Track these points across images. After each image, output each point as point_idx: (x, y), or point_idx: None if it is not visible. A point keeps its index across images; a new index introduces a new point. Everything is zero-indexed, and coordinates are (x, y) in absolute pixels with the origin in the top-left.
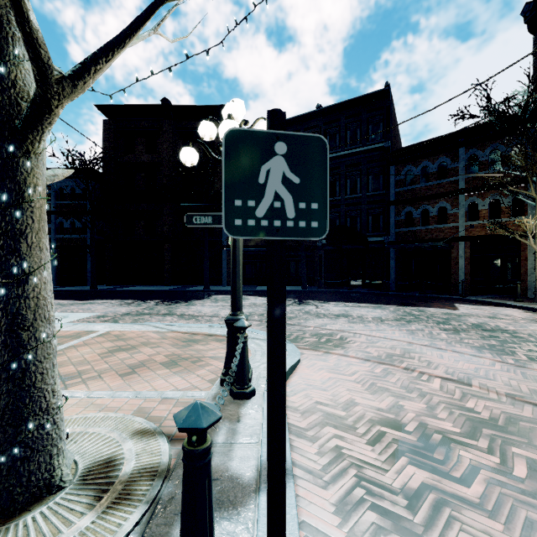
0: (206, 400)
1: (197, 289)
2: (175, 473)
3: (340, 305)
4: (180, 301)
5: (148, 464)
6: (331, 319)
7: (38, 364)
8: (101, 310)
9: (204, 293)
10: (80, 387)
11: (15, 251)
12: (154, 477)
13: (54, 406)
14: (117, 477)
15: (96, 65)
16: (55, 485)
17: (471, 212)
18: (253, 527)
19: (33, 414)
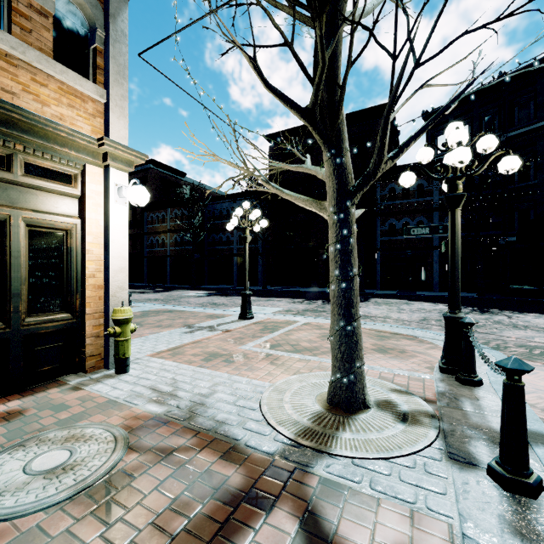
0: (435, 381)
1: None
2: (444, 419)
3: None
4: None
5: (418, 409)
6: (537, 331)
7: (357, 329)
8: (284, 306)
9: (360, 296)
10: (323, 356)
11: (349, 262)
12: (429, 416)
13: (362, 356)
14: (401, 411)
15: (407, 147)
16: (366, 404)
17: None
18: (538, 463)
19: (357, 358)
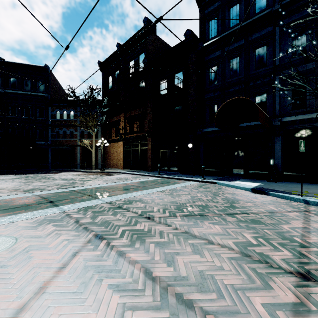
0: None
1: None
2: None
3: None
4: None
5: None
6: None
7: None
8: None
9: None
10: None
11: None
12: None
13: None
14: None
15: None
16: None
17: (82, 135)
18: None
19: None
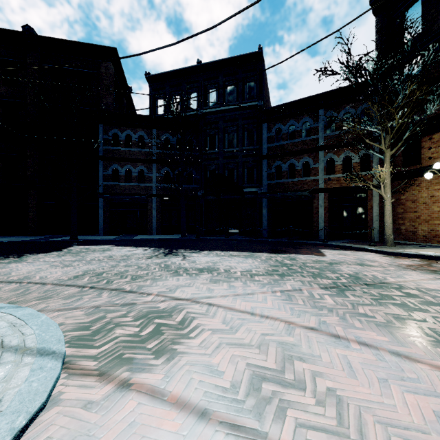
0: None
1: (60, 240)
2: None
3: (211, 255)
4: (11, 256)
5: None
6: (189, 276)
7: None
8: None
9: (66, 244)
10: None
11: None
12: None
13: None
14: None
15: None
16: None
17: (328, 167)
18: None
19: None
